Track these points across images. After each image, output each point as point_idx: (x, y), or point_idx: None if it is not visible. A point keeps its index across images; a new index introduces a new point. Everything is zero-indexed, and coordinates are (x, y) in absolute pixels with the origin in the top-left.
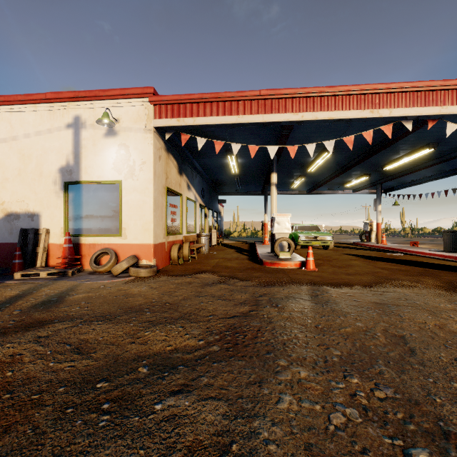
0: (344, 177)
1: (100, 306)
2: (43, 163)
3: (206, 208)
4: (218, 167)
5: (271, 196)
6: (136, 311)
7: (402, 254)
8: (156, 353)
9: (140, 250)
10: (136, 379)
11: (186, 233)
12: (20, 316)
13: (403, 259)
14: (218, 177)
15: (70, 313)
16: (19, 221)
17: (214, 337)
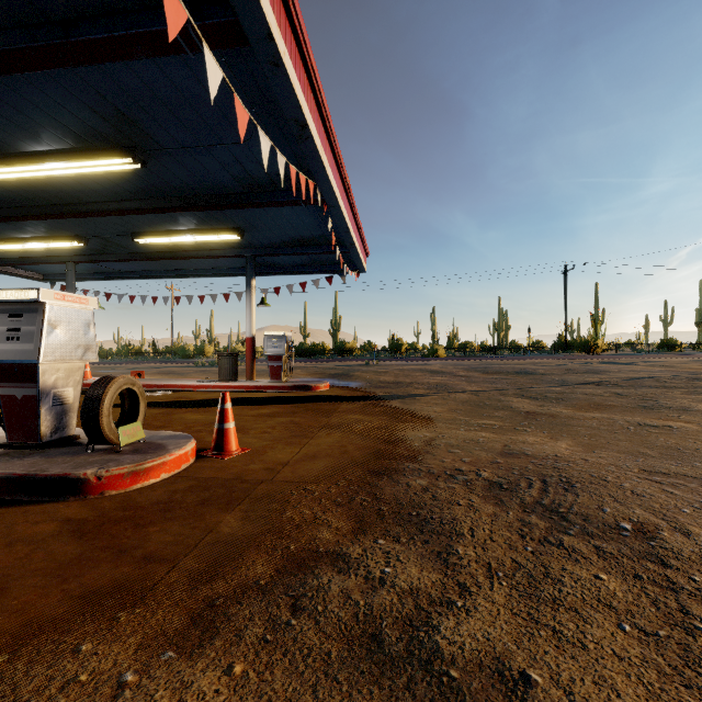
0: (19, 226)
1: None
2: None
3: None
4: None
5: None
6: None
7: (170, 392)
8: None
9: None
10: None
11: None
12: None
13: (211, 398)
14: None
15: None
16: None
17: None
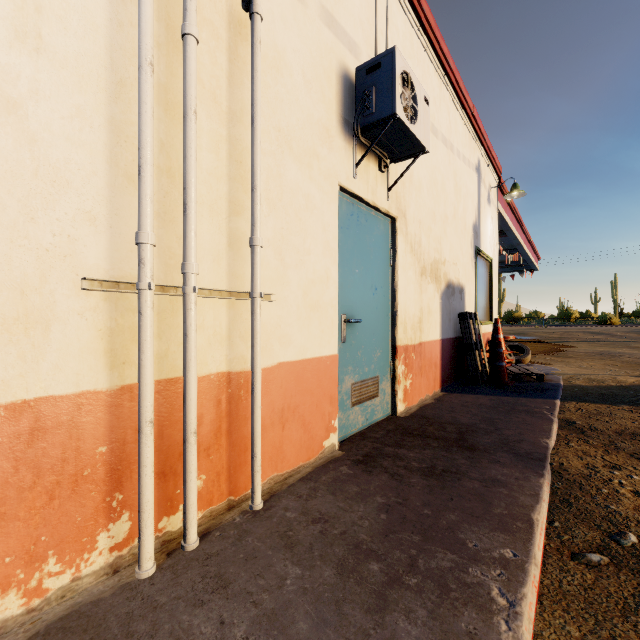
0: None
1: None
2: (466, 210)
3: None
4: None
5: None
6: None
7: None
8: None
9: None
10: None
11: None
12: None
13: None
14: None
15: None
16: (454, 299)
17: None
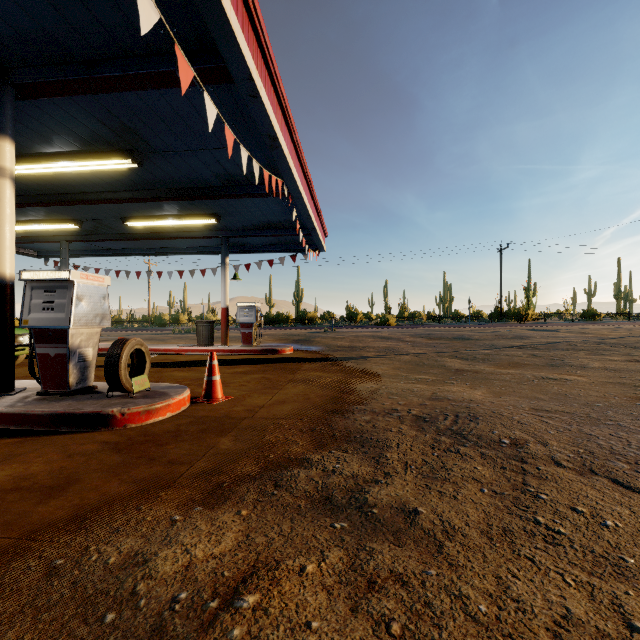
0: (23, 211)
1: None
2: None
3: None
4: None
5: None
6: None
7: (156, 355)
8: None
9: None
10: None
11: None
12: None
13: (192, 360)
14: None
15: None
16: None
17: None
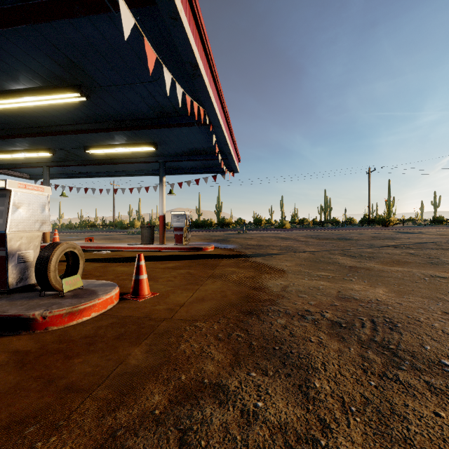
0: (10, 142)
1: None
2: None
3: None
4: None
5: None
6: None
7: (109, 251)
8: None
9: None
10: None
11: None
12: None
13: (136, 256)
14: None
15: None
16: None
17: None
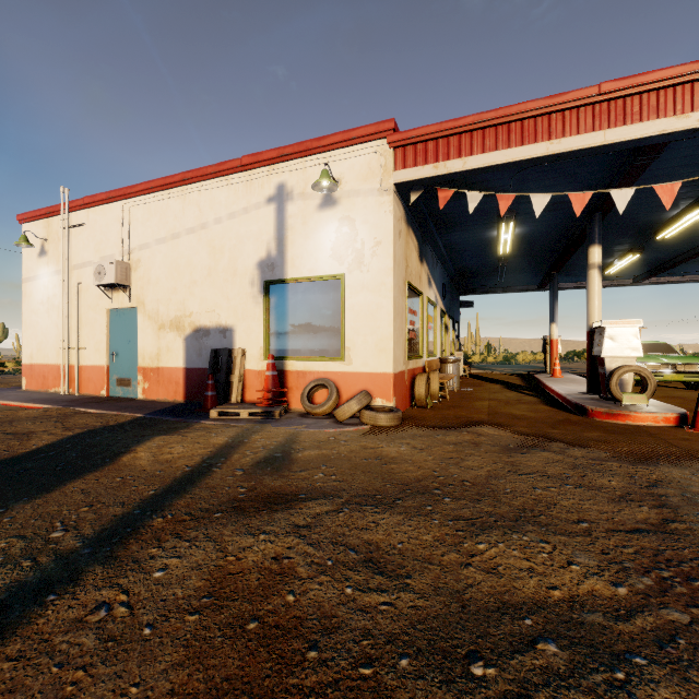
0: None
1: (353, 475)
2: (238, 257)
3: (447, 316)
4: (473, 246)
5: (589, 289)
6: (421, 493)
7: None
8: (535, 602)
9: (372, 383)
10: (553, 674)
11: (426, 356)
12: (247, 481)
13: None
14: (468, 264)
15: (314, 483)
16: (209, 339)
17: (641, 580)
